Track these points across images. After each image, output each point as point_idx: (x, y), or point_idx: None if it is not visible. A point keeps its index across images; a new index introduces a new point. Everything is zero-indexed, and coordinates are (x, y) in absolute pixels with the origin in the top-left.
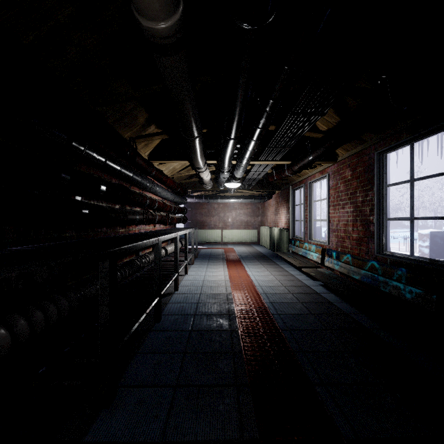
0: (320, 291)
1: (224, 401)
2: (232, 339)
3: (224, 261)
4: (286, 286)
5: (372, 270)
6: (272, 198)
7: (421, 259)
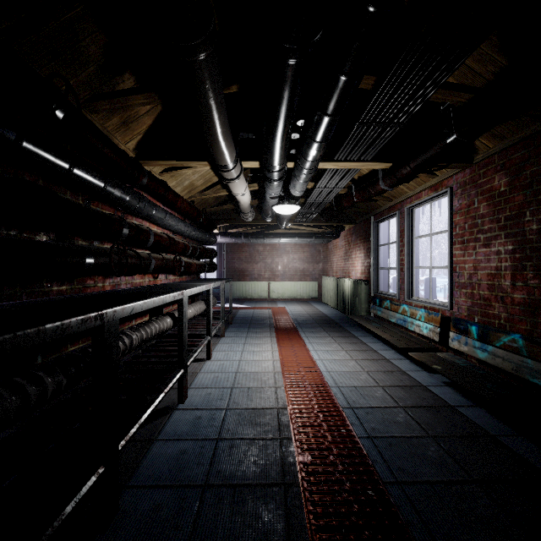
0: (455, 402)
1: None
2: None
3: (272, 330)
4: (385, 386)
5: None
6: (340, 237)
7: None
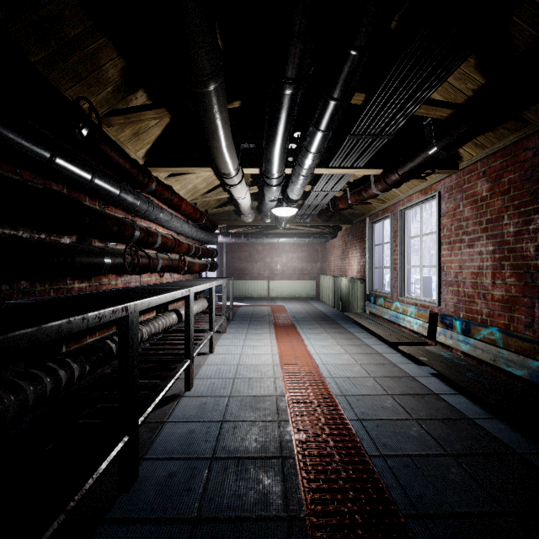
0: (439, 390)
1: None
2: None
3: (271, 326)
4: (376, 377)
5: None
6: (337, 237)
7: None
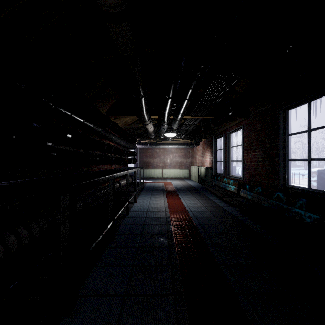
0: (237, 215)
1: (164, 309)
2: (170, 254)
3: (164, 191)
4: (211, 211)
5: (278, 200)
6: (199, 145)
7: (317, 191)
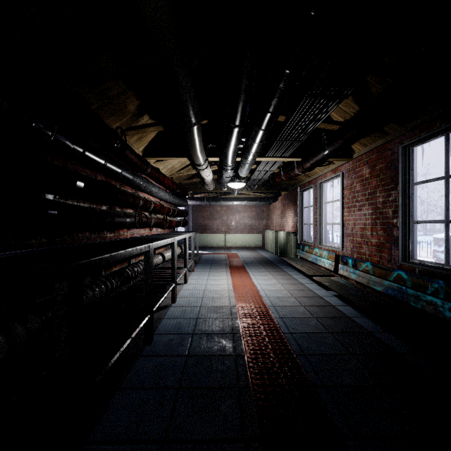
0: (335, 303)
1: None
2: (236, 368)
3: (227, 267)
4: (297, 297)
5: (398, 282)
6: (278, 200)
7: None
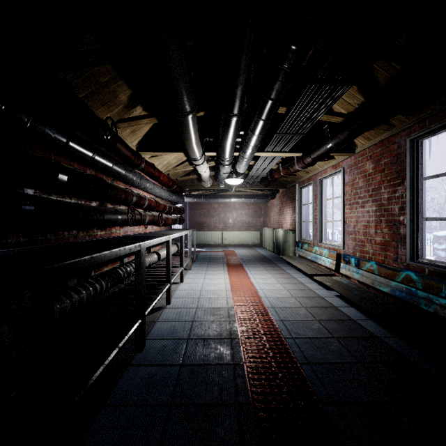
0: (338, 304)
1: None
2: (235, 380)
3: (224, 265)
4: (297, 297)
5: (407, 283)
6: (275, 198)
7: None
